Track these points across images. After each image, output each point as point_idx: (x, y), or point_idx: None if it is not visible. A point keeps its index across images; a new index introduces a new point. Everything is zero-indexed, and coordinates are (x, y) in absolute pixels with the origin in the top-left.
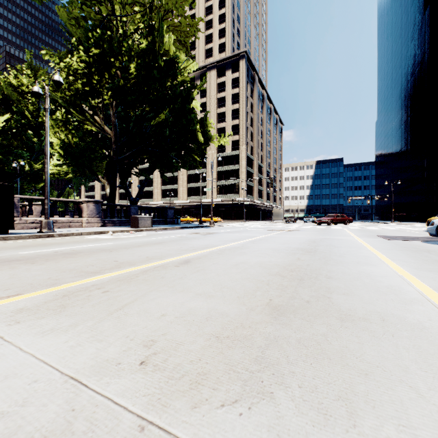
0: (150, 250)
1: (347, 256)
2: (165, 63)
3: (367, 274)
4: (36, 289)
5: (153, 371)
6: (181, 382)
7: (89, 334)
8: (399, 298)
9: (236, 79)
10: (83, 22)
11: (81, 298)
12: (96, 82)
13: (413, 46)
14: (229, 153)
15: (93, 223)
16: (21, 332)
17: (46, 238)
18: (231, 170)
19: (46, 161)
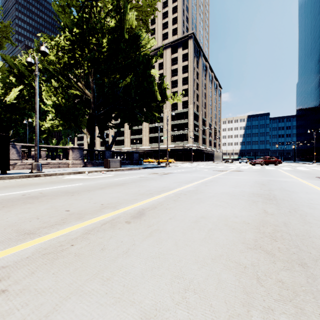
0: (109, 194)
1: (318, 207)
2: (130, 37)
3: None
4: None
5: None
6: None
7: None
8: None
9: (185, 54)
10: (68, 9)
11: None
12: (78, 56)
13: None
14: (180, 111)
15: (76, 164)
16: None
17: (34, 178)
18: (182, 123)
19: (35, 116)
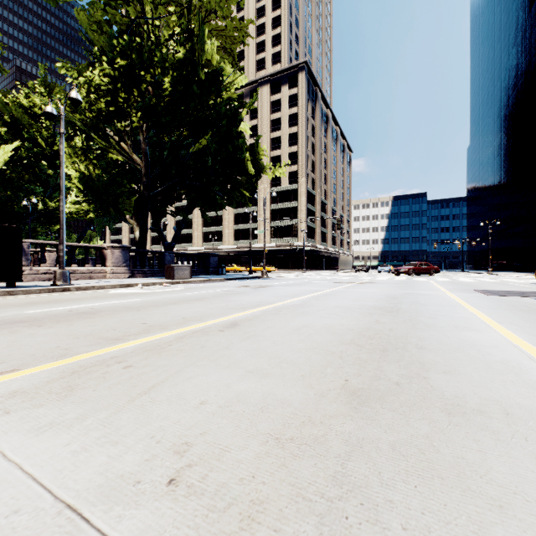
0: (188, 309)
1: (439, 317)
2: (207, 76)
3: (470, 344)
4: (39, 362)
5: (186, 497)
6: (227, 516)
7: (101, 432)
8: (521, 379)
9: (294, 96)
10: (107, 28)
11: (95, 376)
12: (122, 101)
13: (515, 52)
14: (285, 187)
15: (119, 273)
16: (9, 427)
17: (61, 292)
18: (288, 208)
19: (61, 198)
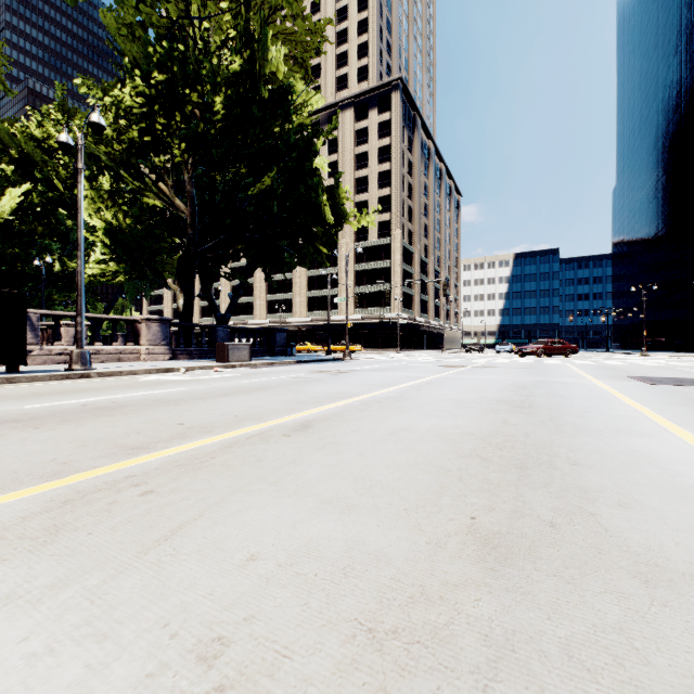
0: (243, 403)
1: (592, 416)
2: (271, 94)
3: (646, 457)
4: (20, 484)
5: None
6: None
7: (84, 614)
8: None
9: (385, 122)
10: (141, 32)
11: (96, 509)
12: (161, 128)
13: (677, 62)
14: (374, 242)
15: (157, 354)
16: None
17: (78, 379)
18: (378, 269)
19: (78, 255)
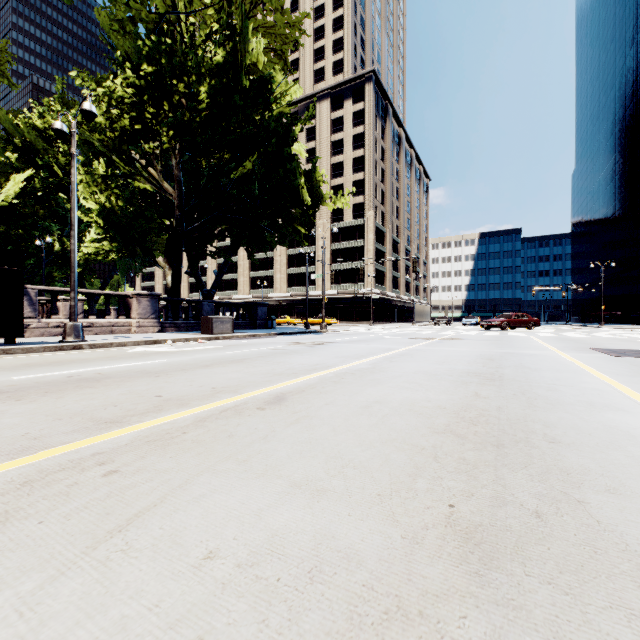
0: (222, 375)
1: (562, 389)
2: (252, 84)
3: (625, 434)
4: None
5: None
6: None
7: (7, 632)
8: None
9: (359, 112)
10: (131, 27)
11: (54, 492)
12: (150, 116)
13: (633, 53)
14: (349, 223)
15: (146, 327)
16: None
17: (70, 351)
18: (352, 248)
19: (72, 234)
